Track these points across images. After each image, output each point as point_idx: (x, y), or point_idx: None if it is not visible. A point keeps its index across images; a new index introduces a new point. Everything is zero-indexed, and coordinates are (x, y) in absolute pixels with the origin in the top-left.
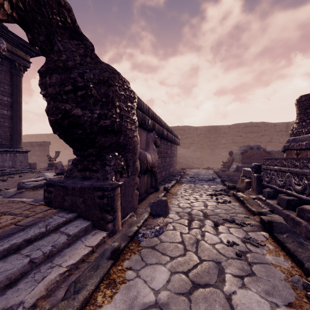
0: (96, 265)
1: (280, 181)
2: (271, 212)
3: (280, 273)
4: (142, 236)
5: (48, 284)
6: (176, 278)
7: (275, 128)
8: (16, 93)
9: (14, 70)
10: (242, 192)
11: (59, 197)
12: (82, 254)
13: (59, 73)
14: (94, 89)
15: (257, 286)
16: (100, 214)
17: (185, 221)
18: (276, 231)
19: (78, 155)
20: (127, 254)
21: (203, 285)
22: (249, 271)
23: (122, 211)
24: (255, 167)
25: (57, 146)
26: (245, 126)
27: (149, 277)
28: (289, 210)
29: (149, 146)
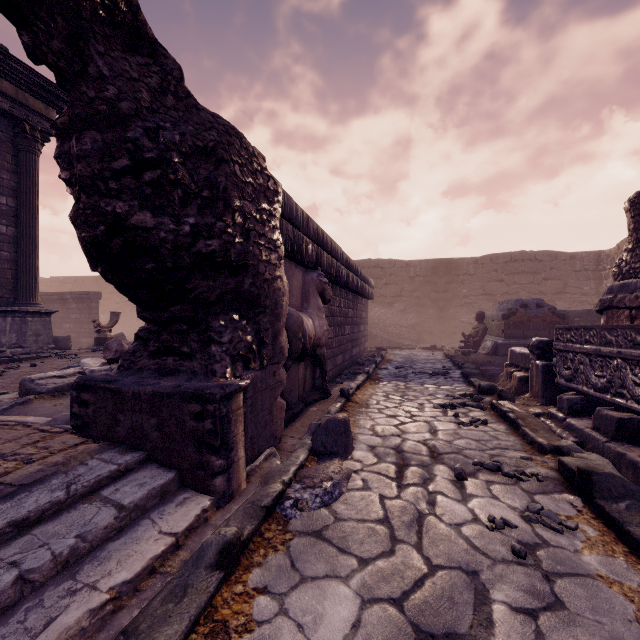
0: (180, 586)
1: (597, 377)
2: (580, 446)
3: (623, 603)
4: (292, 506)
5: (57, 639)
6: (374, 617)
7: (572, 263)
8: (26, 188)
9: (21, 141)
10: (510, 399)
11: (104, 415)
12: (149, 555)
13: (101, 130)
14: (182, 168)
15: (573, 637)
16: (197, 455)
17: (389, 467)
18: (602, 495)
19: (148, 320)
20: (257, 552)
21: (441, 635)
22: (549, 596)
23: (249, 446)
24: (540, 346)
25: (117, 302)
26: (509, 260)
27: (311, 613)
28: (623, 444)
29: (309, 300)
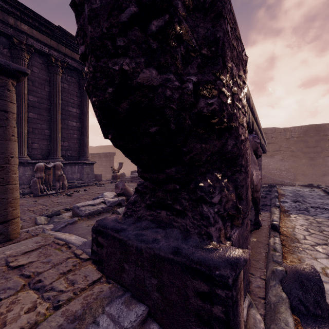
0: None
1: None
2: None
3: None
4: None
5: None
6: None
7: None
8: (83, 103)
9: (81, 81)
10: None
11: (113, 260)
12: None
13: None
14: (185, 22)
15: None
16: None
17: None
18: None
19: (146, 179)
20: None
21: None
22: None
23: None
24: None
25: (121, 156)
26: None
27: None
28: None
29: None
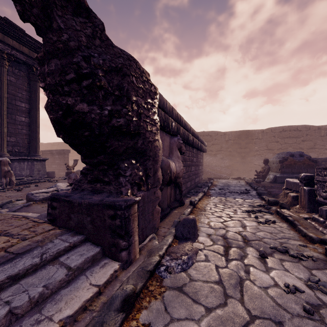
0: (99, 323)
1: None
2: None
3: None
4: (165, 270)
5: None
6: None
7: (319, 131)
8: (33, 99)
9: (31, 76)
10: (287, 208)
11: (64, 214)
12: (83, 299)
13: (59, 58)
14: (104, 79)
15: None
16: (111, 239)
17: (220, 248)
18: None
19: (87, 163)
20: (144, 299)
21: None
22: None
23: (140, 233)
24: (306, 178)
25: (77, 154)
26: (282, 130)
27: None
28: None
29: (173, 152)
